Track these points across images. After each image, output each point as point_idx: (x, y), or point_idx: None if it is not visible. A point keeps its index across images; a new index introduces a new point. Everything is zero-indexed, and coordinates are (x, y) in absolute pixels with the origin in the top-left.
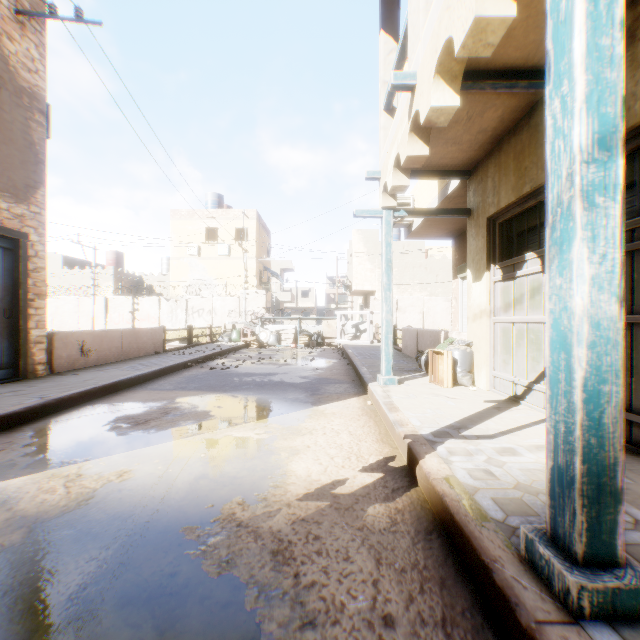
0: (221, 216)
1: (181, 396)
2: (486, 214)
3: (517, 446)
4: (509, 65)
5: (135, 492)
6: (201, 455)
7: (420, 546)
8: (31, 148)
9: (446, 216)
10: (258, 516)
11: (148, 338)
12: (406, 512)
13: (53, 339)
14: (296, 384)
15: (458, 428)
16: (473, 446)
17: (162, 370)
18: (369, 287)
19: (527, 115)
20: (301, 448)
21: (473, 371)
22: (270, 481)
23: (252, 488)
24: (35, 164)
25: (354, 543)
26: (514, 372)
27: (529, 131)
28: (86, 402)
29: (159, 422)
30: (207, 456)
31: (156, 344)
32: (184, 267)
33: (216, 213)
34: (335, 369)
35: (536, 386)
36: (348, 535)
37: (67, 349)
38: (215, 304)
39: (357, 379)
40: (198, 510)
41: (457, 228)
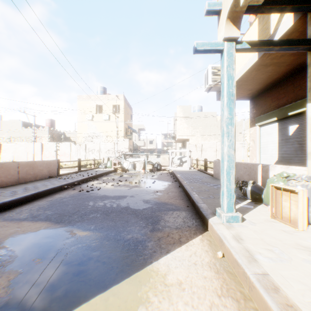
0: (104, 98)
1: (18, 232)
2: None
3: None
4: None
5: None
6: None
7: None
8: None
9: (289, 49)
10: None
11: (44, 167)
12: None
13: None
14: (138, 211)
15: None
16: None
17: (35, 194)
18: (186, 137)
19: None
20: None
21: None
22: None
23: None
24: None
25: None
26: None
27: None
28: None
29: None
30: None
31: (51, 171)
32: (84, 126)
33: (102, 97)
34: (170, 191)
35: None
36: None
37: None
38: (101, 146)
39: (190, 204)
40: None
41: (258, 89)
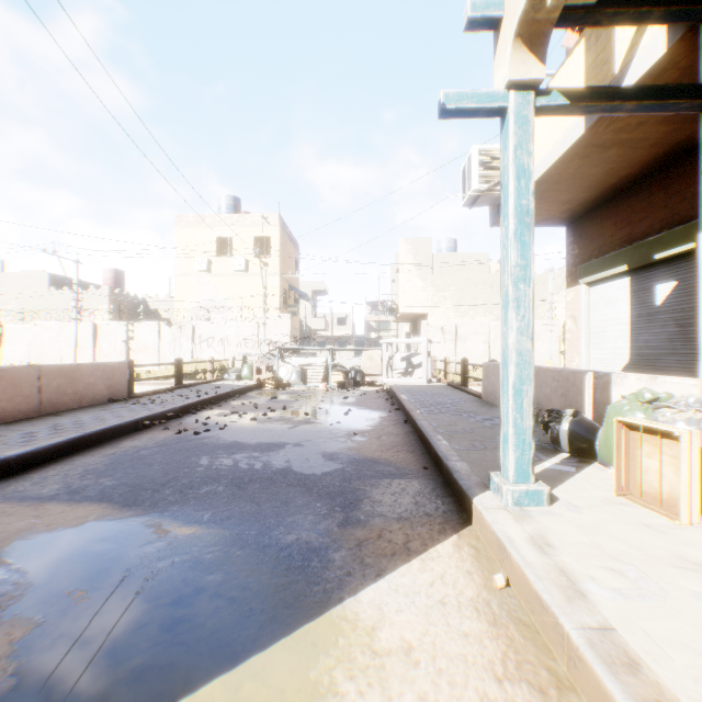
0: (236, 223)
1: (37, 528)
2: None
3: None
4: None
5: None
6: None
7: None
8: None
9: (658, 107)
10: None
11: (98, 378)
12: None
13: None
14: (313, 479)
15: None
16: None
17: (78, 440)
18: (420, 310)
19: None
20: None
21: None
22: None
23: None
24: None
25: None
26: None
27: None
28: None
29: None
30: None
31: (114, 387)
32: (191, 286)
33: (230, 219)
34: (385, 434)
35: None
36: None
37: None
38: (228, 331)
39: (431, 463)
40: None
41: (585, 200)
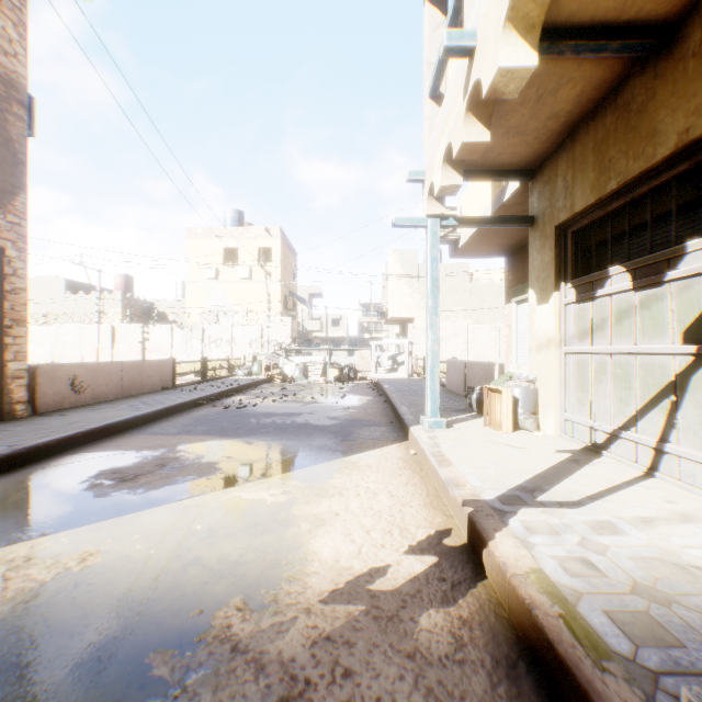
0: (241, 235)
1: (185, 442)
2: (555, 221)
3: (615, 519)
4: (597, 19)
5: (97, 587)
6: (197, 527)
7: (503, 690)
8: (8, 146)
9: (504, 225)
10: (263, 631)
11: (154, 372)
12: (475, 624)
13: (36, 373)
14: (324, 427)
15: (531, 490)
16: (557, 519)
17: (167, 409)
18: (407, 314)
19: (612, 93)
20: (328, 516)
21: (537, 412)
22: (284, 569)
23: (259, 581)
24: (13, 165)
25: (403, 684)
26: (593, 415)
27: (615, 113)
28: (68, 450)
29: (151, 478)
30: (204, 528)
31: (164, 378)
32: (200, 292)
33: (236, 231)
34: (370, 408)
35: (624, 434)
36: (394, 668)
37: (54, 385)
38: (235, 333)
39: (396, 420)
40: (179, 619)
41: (511, 244)
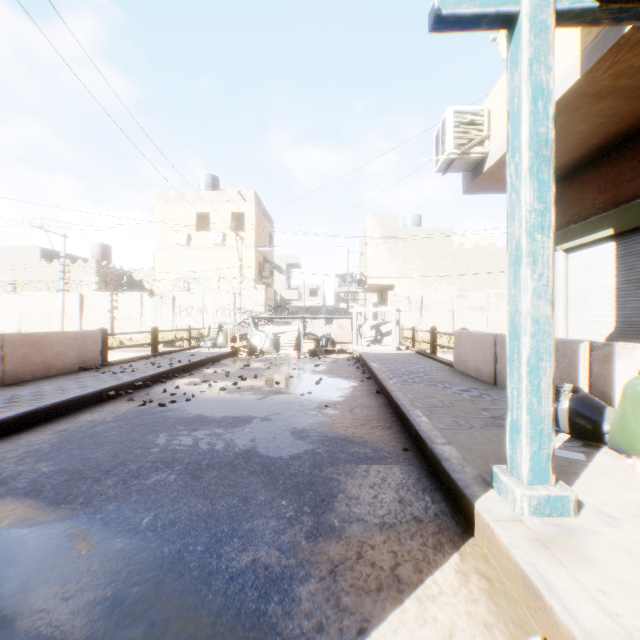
0: (214, 199)
1: None
2: None
3: None
4: None
5: None
6: None
7: None
8: None
9: None
10: None
11: (68, 347)
12: None
13: None
14: (279, 465)
15: None
16: None
17: (30, 415)
18: (387, 281)
19: None
20: None
21: None
22: None
23: None
24: None
25: None
26: None
27: None
28: None
29: None
30: None
31: (86, 355)
32: (172, 259)
33: (208, 196)
34: (358, 406)
35: None
36: None
37: None
38: (206, 301)
39: (411, 443)
40: None
41: (565, 163)
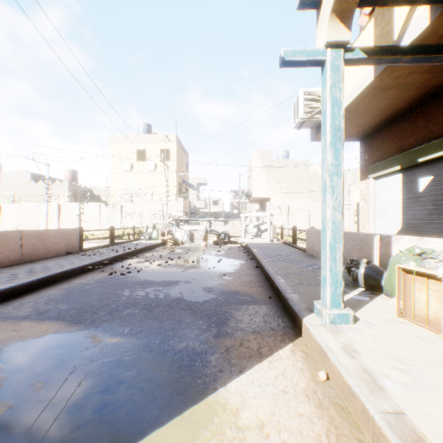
0: (149, 140)
1: (14, 339)
2: None
3: None
4: None
5: None
6: None
7: None
8: None
9: (425, 59)
10: None
11: (59, 239)
12: None
13: None
14: (197, 305)
15: None
16: None
17: (45, 279)
18: (265, 195)
19: None
20: None
21: None
22: None
23: None
24: None
25: None
26: None
27: None
28: None
29: None
30: None
31: (70, 244)
32: (120, 180)
33: (145, 137)
34: (244, 275)
35: None
36: None
37: None
38: (143, 209)
39: (274, 294)
40: None
41: (372, 124)
